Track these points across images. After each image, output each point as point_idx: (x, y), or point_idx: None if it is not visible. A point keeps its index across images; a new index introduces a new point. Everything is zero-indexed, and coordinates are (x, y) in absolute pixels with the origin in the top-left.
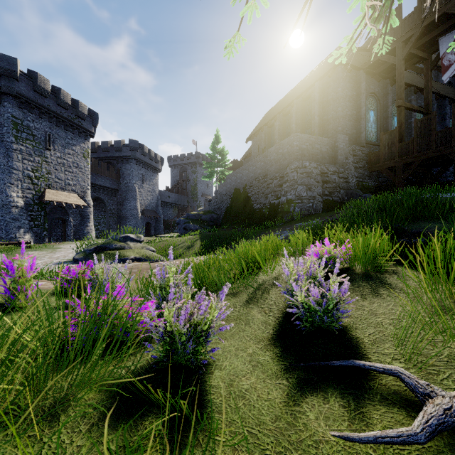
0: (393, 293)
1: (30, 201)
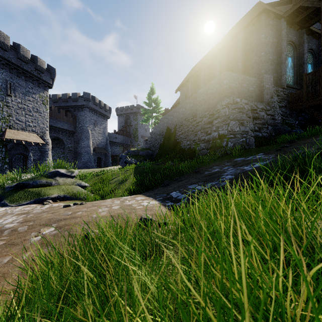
0: None
1: None
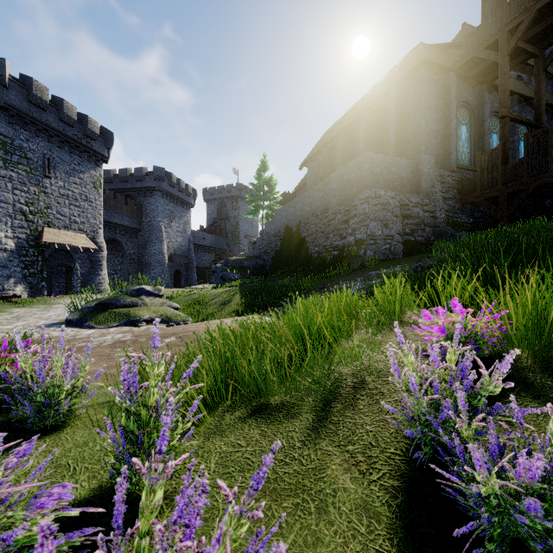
0: None
1: (24, 243)
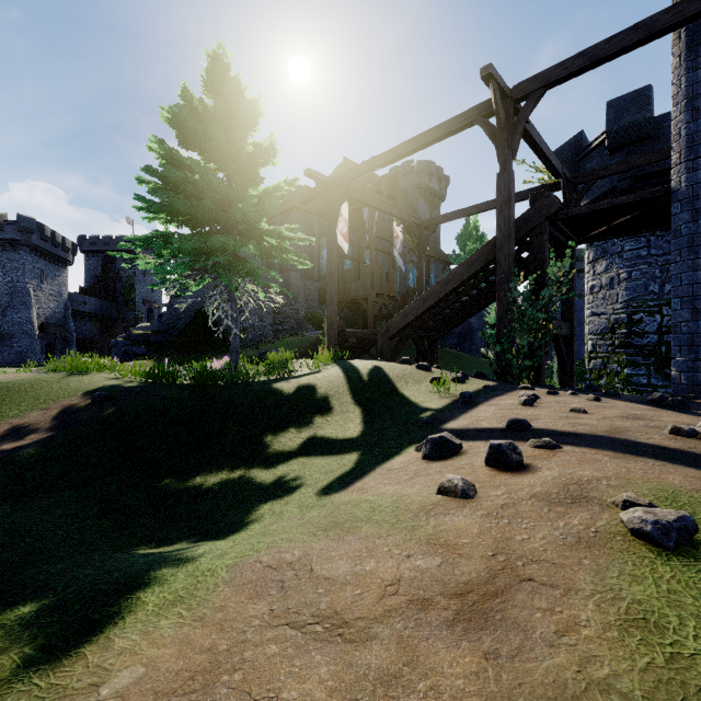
0: None
1: None
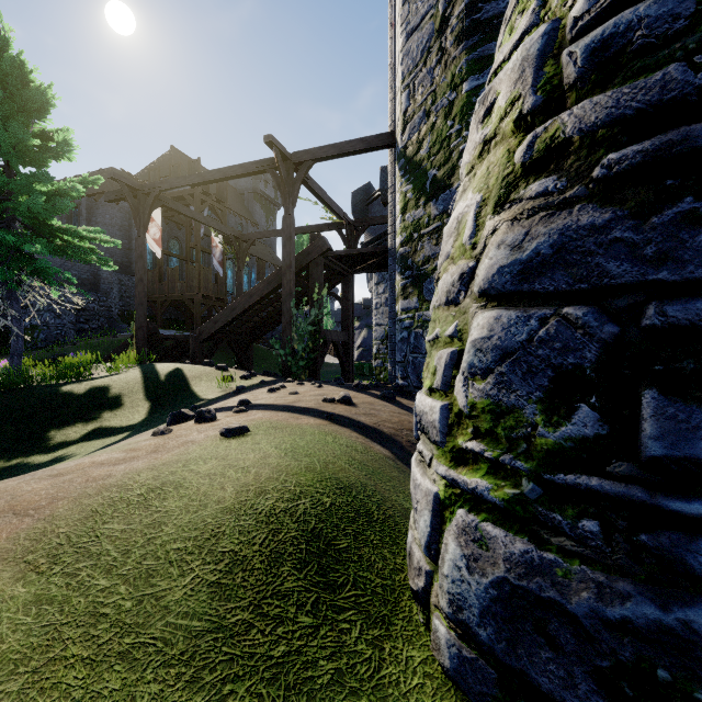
0: None
1: None
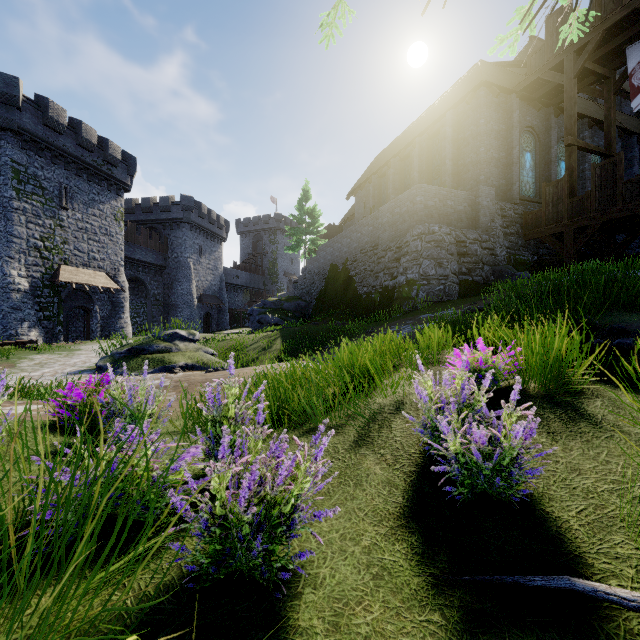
0: (602, 433)
1: (38, 283)
